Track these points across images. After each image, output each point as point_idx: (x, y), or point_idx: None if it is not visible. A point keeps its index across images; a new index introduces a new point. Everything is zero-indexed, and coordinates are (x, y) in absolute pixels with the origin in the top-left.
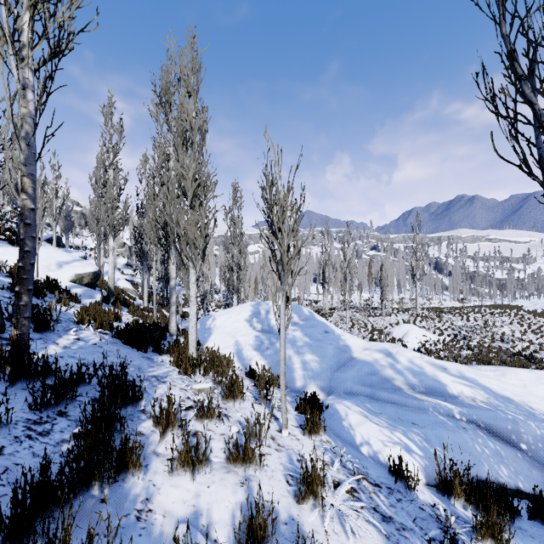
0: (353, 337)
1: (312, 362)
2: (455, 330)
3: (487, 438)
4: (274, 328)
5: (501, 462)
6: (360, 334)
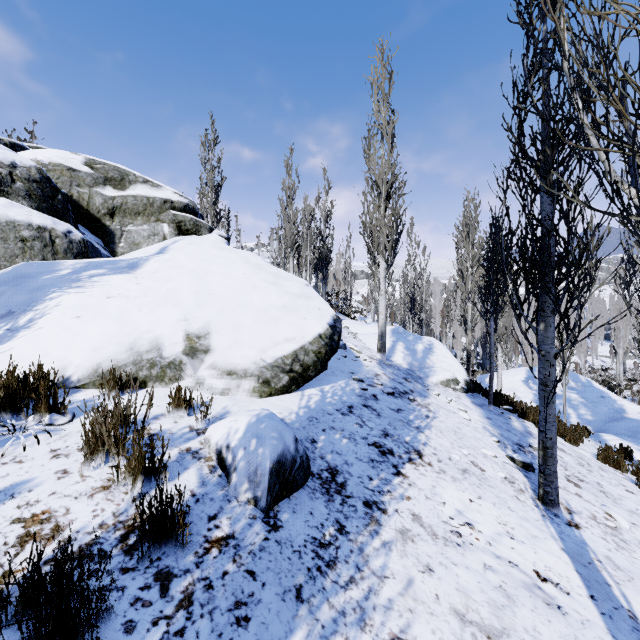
0: (629, 404)
1: (586, 415)
2: None
3: None
4: None
5: None
6: None
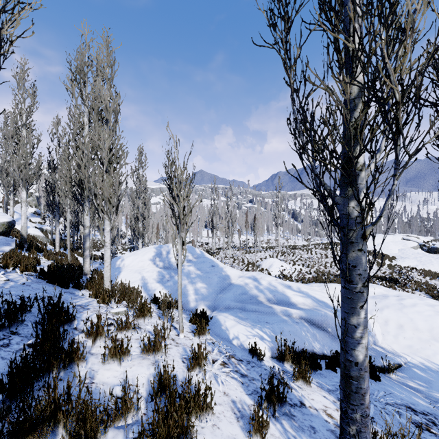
0: (232, 269)
1: (202, 289)
2: (303, 261)
3: (309, 327)
4: (173, 265)
5: (316, 340)
6: (239, 267)
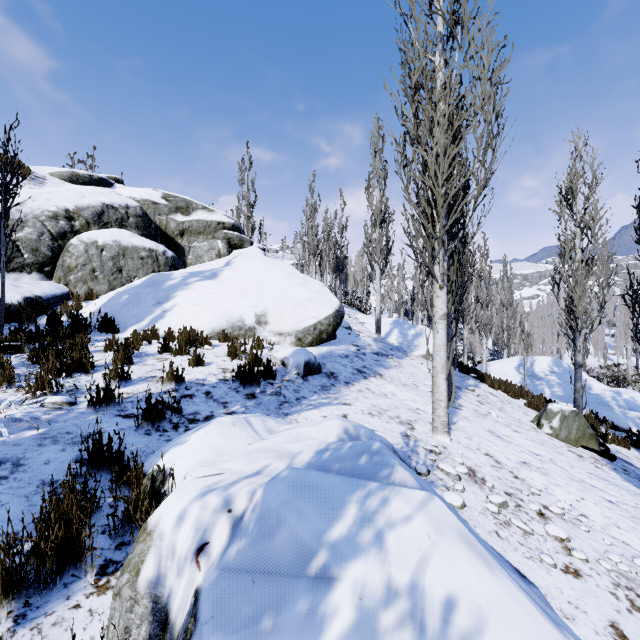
0: (597, 383)
1: (558, 392)
2: None
3: (639, 421)
4: (536, 374)
5: (637, 427)
6: None
